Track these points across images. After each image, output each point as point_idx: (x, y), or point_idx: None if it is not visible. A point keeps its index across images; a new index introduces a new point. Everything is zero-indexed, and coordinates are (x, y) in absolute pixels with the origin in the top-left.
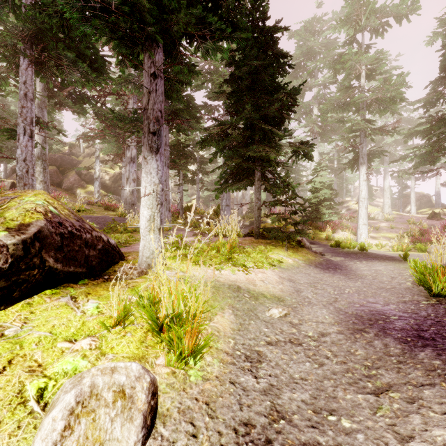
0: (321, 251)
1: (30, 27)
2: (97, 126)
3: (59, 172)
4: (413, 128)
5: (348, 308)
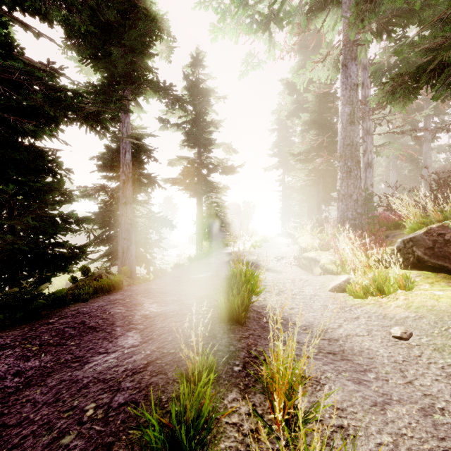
0: None
1: None
2: None
3: None
4: None
5: (373, 367)
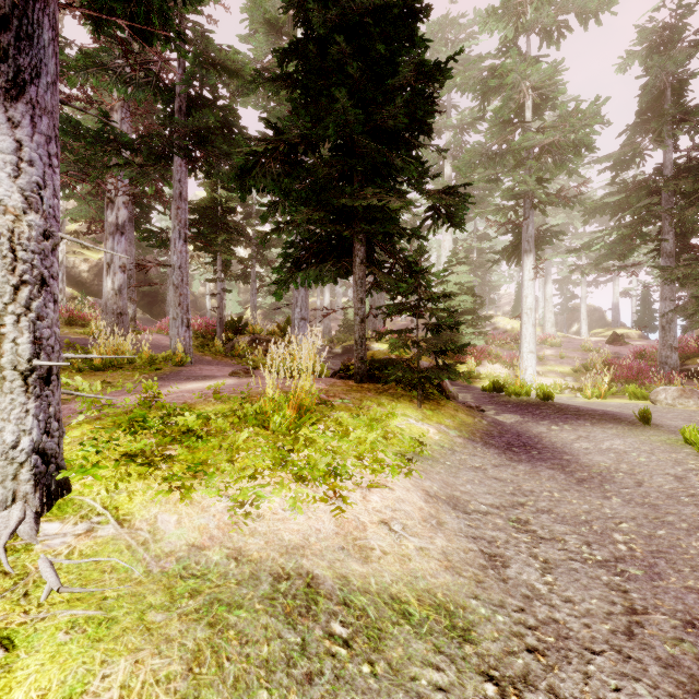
0: (471, 400)
1: None
2: None
3: None
4: (600, 200)
5: None
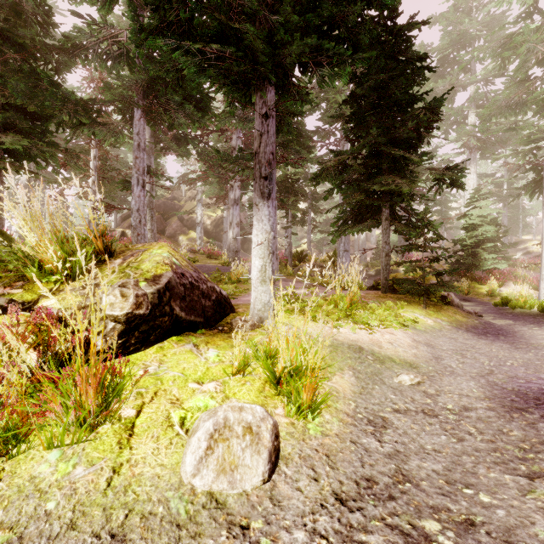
0: (478, 311)
1: (143, 78)
2: (200, 167)
3: (162, 219)
4: None
5: (508, 383)
